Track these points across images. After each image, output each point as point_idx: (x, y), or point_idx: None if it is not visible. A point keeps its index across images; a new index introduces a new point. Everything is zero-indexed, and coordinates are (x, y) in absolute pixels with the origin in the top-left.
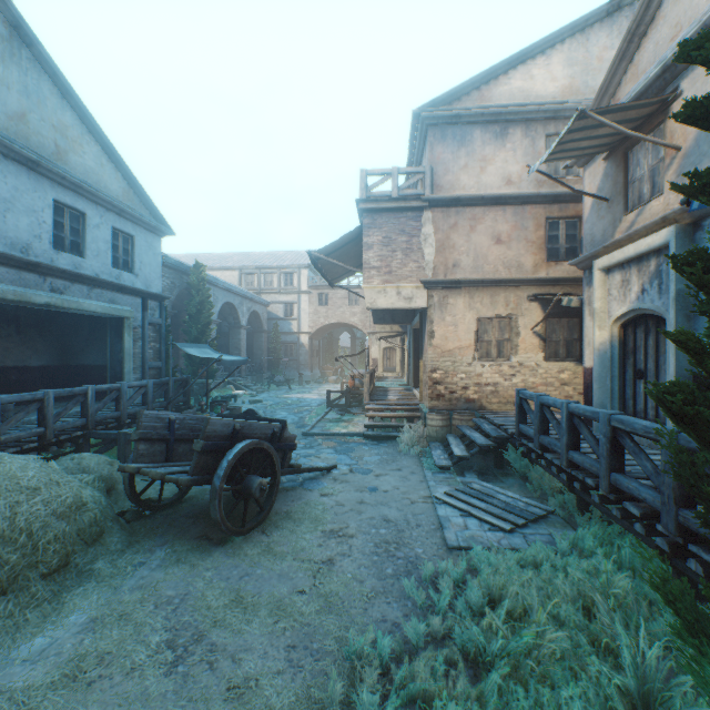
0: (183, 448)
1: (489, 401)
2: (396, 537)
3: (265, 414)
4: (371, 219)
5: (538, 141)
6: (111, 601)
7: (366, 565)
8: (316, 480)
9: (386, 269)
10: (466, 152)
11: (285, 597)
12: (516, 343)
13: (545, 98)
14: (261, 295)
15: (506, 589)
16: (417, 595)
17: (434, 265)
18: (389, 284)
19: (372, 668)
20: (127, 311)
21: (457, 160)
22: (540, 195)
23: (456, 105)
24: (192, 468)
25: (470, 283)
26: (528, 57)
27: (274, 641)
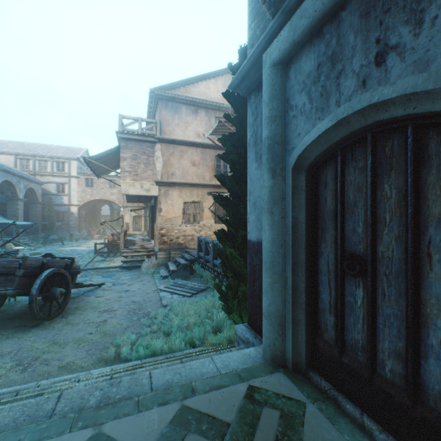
0: None
1: (190, 243)
2: (139, 307)
3: None
4: (125, 143)
5: (212, 119)
6: None
7: (124, 318)
8: (93, 291)
9: (135, 172)
10: (178, 117)
11: (82, 337)
12: (202, 215)
13: (215, 99)
14: (36, 176)
15: (183, 311)
16: (148, 321)
17: (162, 173)
18: (137, 181)
19: (127, 343)
20: None
21: (174, 120)
22: (213, 145)
23: (173, 92)
24: (16, 286)
25: (181, 184)
26: (208, 78)
27: (80, 350)
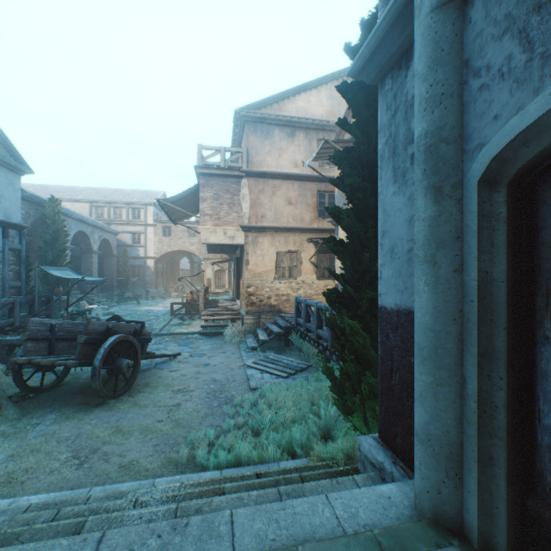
0: (62, 345)
1: (284, 305)
2: (221, 388)
3: None
4: (205, 180)
5: (313, 142)
6: (21, 445)
7: (201, 403)
8: (166, 363)
9: (216, 216)
10: (270, 143)
11: (150, 425)
12: (300, 268)
13: (317, 116)
14: (111, 225)
15: (277, 399)
16: (231, 411)
17: (249, 216)
18: (219, 227)
19: (204, 441)
20: None
21: (264, 147)
22: (314, 177)
23: (264, 111)
24: (77, 355)
25: (273, 229)
26: (307, 88)
27: (146, 444)
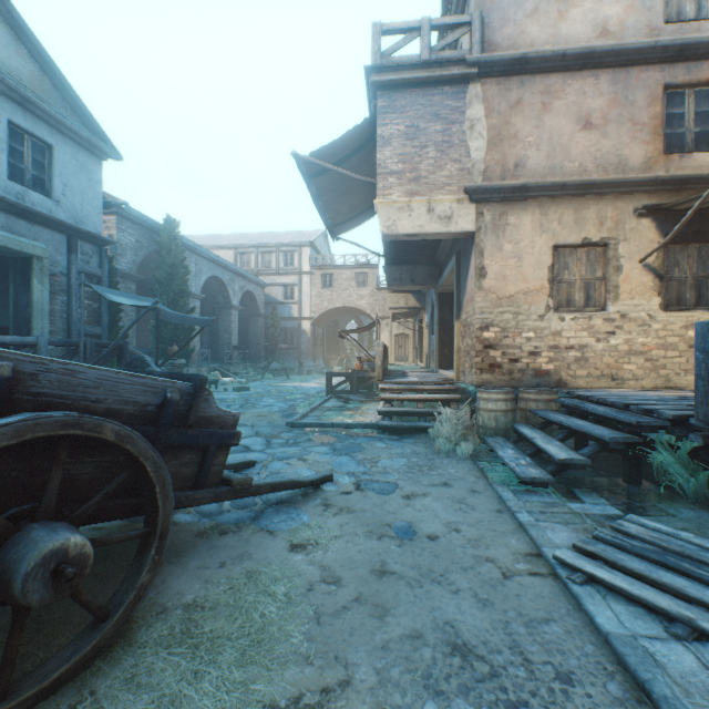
0: None
1: (573, 373)
2: None
3: (247, 401)
4: (388, 99)
5: None
6: None
7: None
8: (288, 508)
9: (411, 174)
10: None
11: None
12: (616, 283)
13: None
14: (258, 277)
15: None
16: None
17: (485, 166)
18: (416, 197)
19: None
20: (36, 247)
21: (521, 2)
22: (658, 47)
23: None
24: None
25: (543, 190)
26: None
27: None
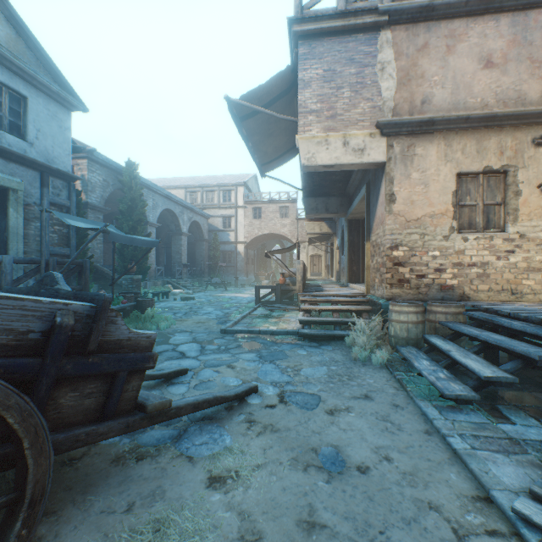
0: None
1: (475, 288)
2: None
3: (190, 309)
4: (307, 47)
5: None
6: None
7: None
8: (211, 426)
9: (328, 112)
10: None
11: None
12: (515, 206)
13: None
14: (203, 210)
15: None
16: None
17: (394, 103)
18: (333, 132)
19: None
20: (11, 181)
21: None
22: None
23: None
24: None
25: (448, 123)
26: None
27: None
